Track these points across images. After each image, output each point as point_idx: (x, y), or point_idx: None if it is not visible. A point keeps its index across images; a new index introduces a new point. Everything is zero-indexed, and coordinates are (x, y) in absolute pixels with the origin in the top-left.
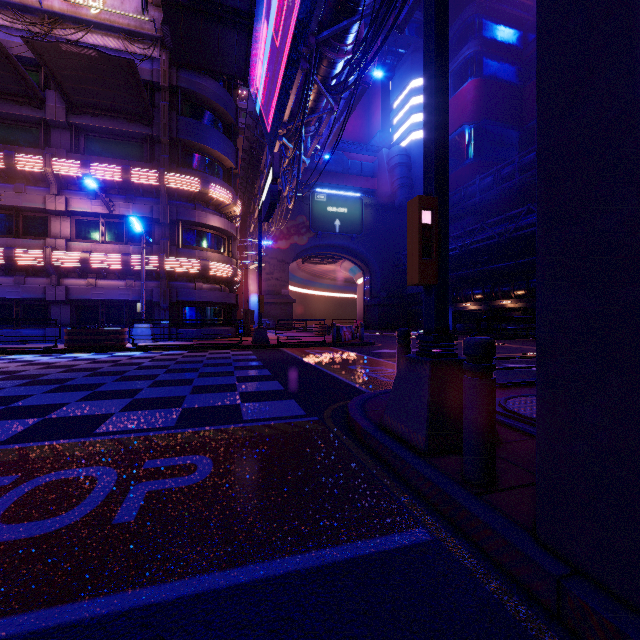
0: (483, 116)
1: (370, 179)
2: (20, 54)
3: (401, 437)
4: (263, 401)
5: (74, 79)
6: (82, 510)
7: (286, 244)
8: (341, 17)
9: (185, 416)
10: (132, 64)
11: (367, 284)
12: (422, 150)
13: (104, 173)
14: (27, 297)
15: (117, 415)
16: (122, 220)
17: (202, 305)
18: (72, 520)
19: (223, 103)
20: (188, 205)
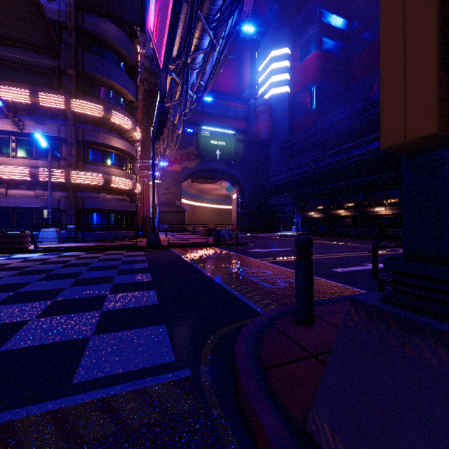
0: (322, 78)
1: (242, 121)
2: None
3: None
4: (124, 329)
5: None
6: None
7: (179, 167)
8: None
9: None
10: None
11: (239, 198)
12: (279, 102)
13: (13, 95)
14: None
15: None
16: (32, 138)
17: (106, 212)
18: None
19: (124, 46)
20: (93, 128)
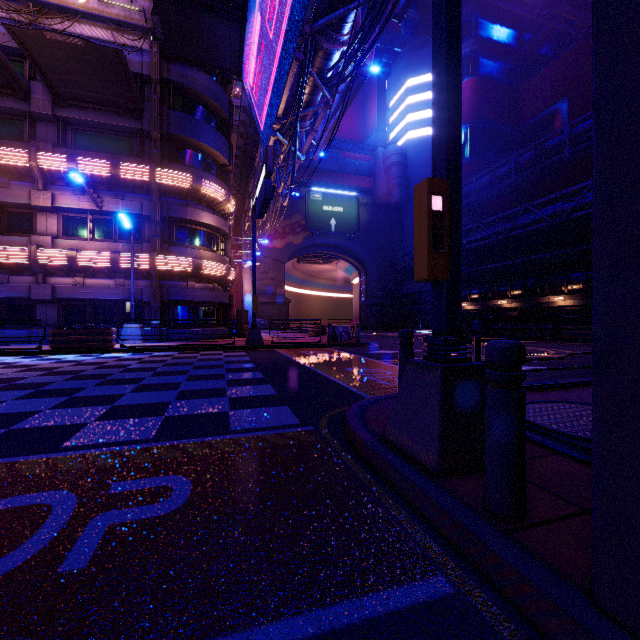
0: (479, 115)
1: (366, 178)
2: (4, 43)
3: (408, 453)
4: (254, 408)
5: (60, 70)
6: (24, 553)
7: (281, 243)
8: (337, 5)
9: (167, 426)
10: (120, 54)
11: (363, 284)
12: (418, 149)
13: (92, 168)
14: (11, 296)
15: (91, 425)
16: (111, 217)
17: (194, 305)
18: (8, 568)
19: (216, 98)
20: (180, 202)
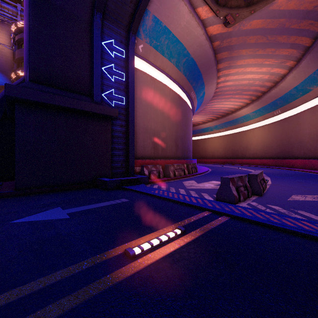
0: None
1: None
2: None
3: None
4: None
5: None
6: None
7: None
8: None
9: None
10: None
11: None
12: None
13: None
14: None
15: None
16: None
17: None
18: None
19: None
20: None
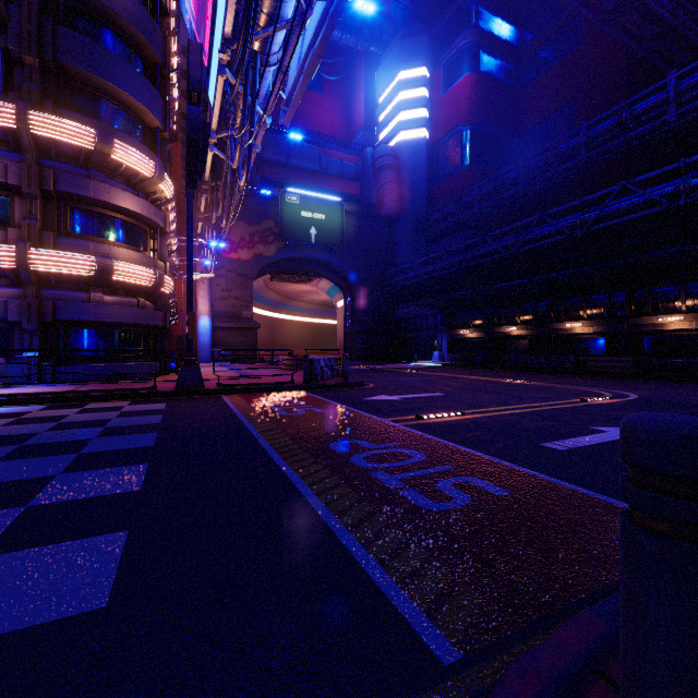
0: (480, 117)
1: (352, 183)
2: None
3: None
4: None
5: None
6: None
7: (249, 254)
8: None
9: None
10: None
11: (349, 307)
12: (412, 153)
13: None
14: None
15: None
16: None
17: (103, 327)
18: None
19: (140, 26)
20: (76, 170)
